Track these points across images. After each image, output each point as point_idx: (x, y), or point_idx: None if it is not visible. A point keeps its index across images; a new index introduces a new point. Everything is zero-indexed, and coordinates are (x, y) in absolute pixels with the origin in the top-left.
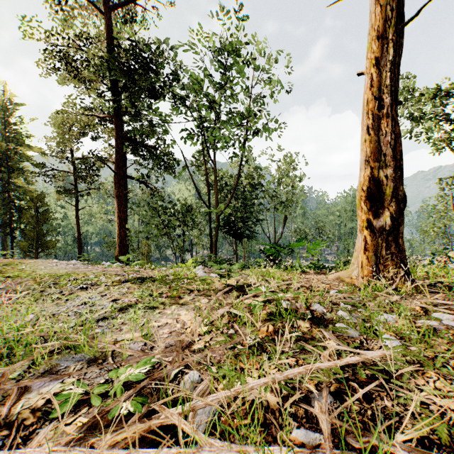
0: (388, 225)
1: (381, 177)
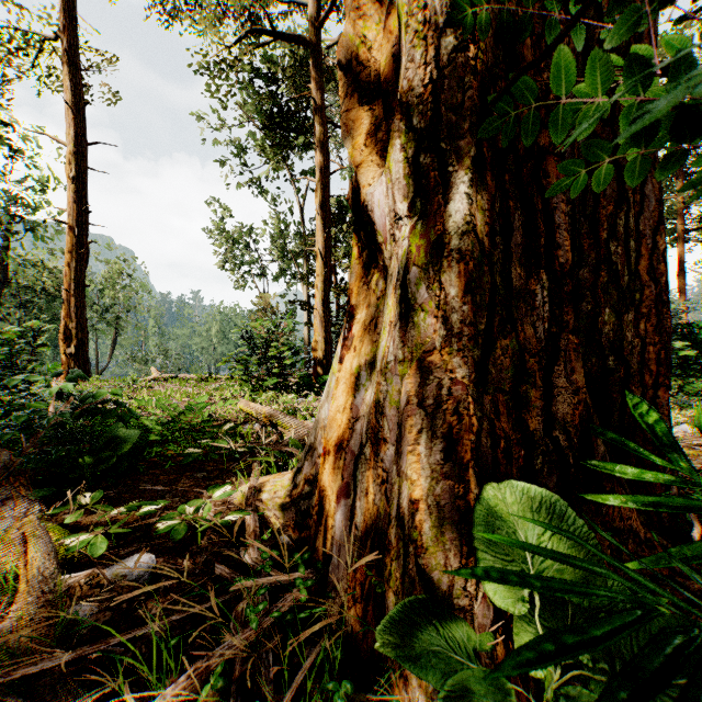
0: (74, 352)
1: (71, 327)
